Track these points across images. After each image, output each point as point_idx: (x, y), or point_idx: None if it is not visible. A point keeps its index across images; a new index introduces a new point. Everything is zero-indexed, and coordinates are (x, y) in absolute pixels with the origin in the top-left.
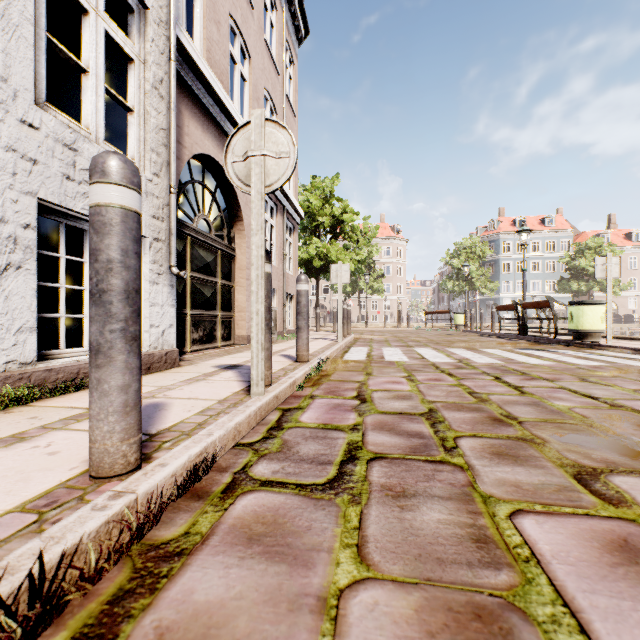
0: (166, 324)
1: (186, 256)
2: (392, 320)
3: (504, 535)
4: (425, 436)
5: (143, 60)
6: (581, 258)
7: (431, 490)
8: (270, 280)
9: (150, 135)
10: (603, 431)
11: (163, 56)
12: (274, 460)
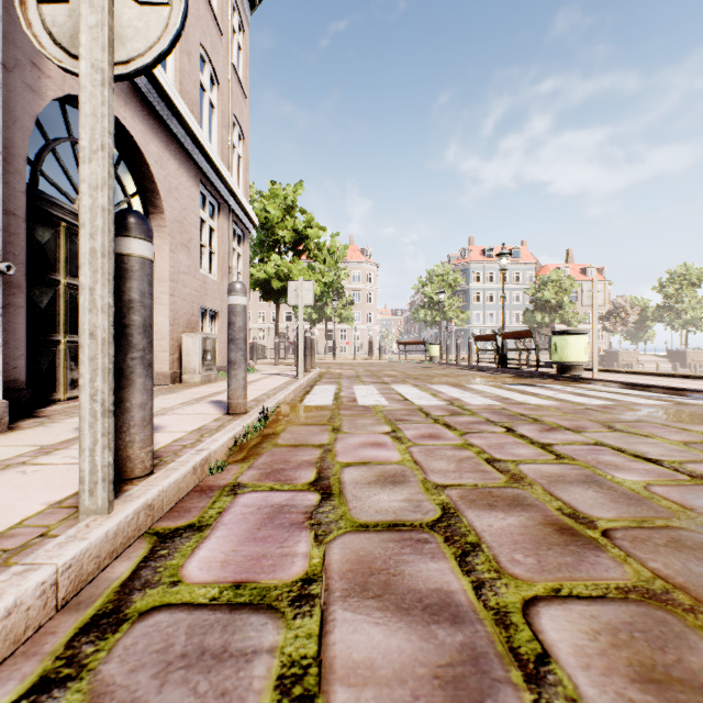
0: None
1: (58, 252)
2: (362, 351)
3: None
4: (462, 611)
5: None
6: (545, 290)
7: None
8: (148, 273)
9: None
10: None
11: None
12: None
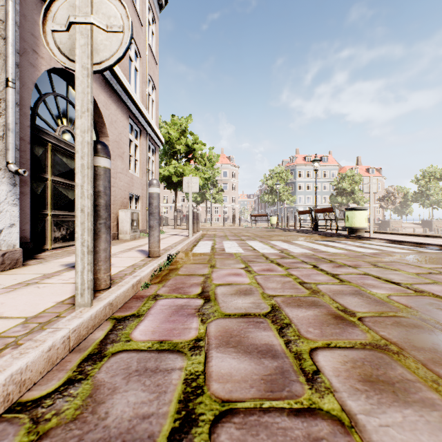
0: (5, 223)
1: (46, 161)
2: (229, 221)
3: None
4: (278, 353)
5: None
6: (343, 182)
7: None
8: (108, 176)
9: None
10: (437, 325)
11: None
12: None
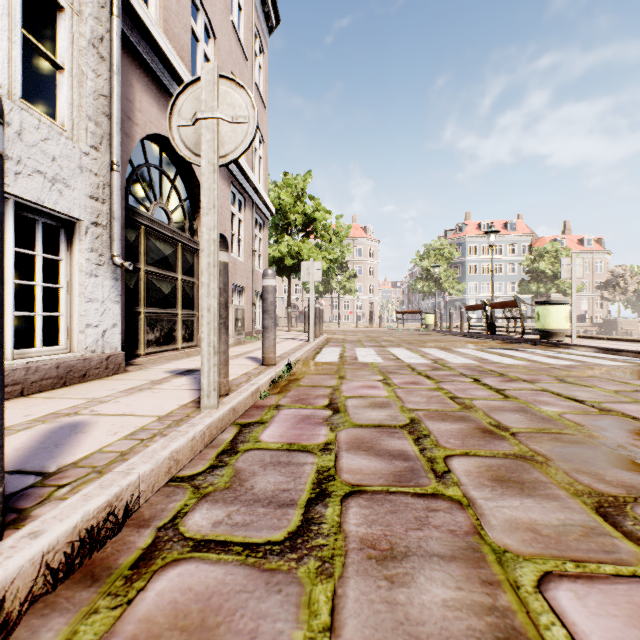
0: (108, 323)
1: (139, 248)
2: (364, 320)
3: (540, 626)
4: (410, 457)
5: (77, 11)
6: (540, 261)
7: (427, 544)
8: (227, 271)
9: (86, 100)
10: (604, 443)
11: (104, 10)
12: (219, 503)
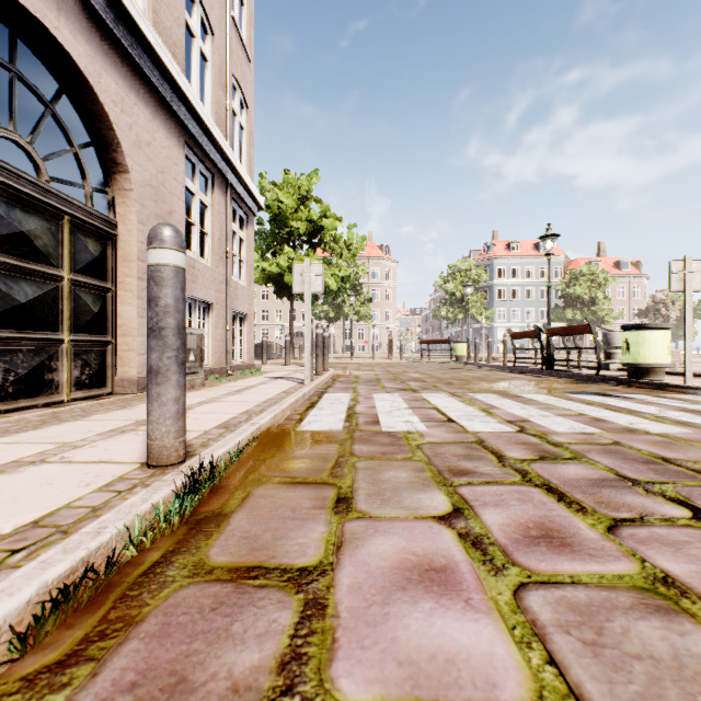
0: None
1: None
2: (381, 351)
3: None
4: None
5: None
6: (576, 285)
7: None
8: None
9: None
10: None
11: None
12: None
